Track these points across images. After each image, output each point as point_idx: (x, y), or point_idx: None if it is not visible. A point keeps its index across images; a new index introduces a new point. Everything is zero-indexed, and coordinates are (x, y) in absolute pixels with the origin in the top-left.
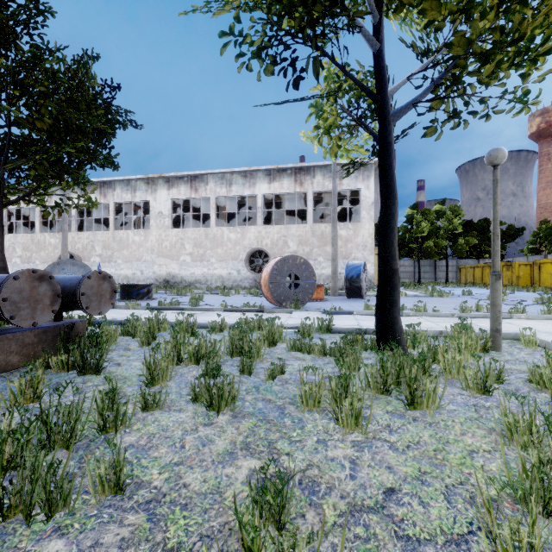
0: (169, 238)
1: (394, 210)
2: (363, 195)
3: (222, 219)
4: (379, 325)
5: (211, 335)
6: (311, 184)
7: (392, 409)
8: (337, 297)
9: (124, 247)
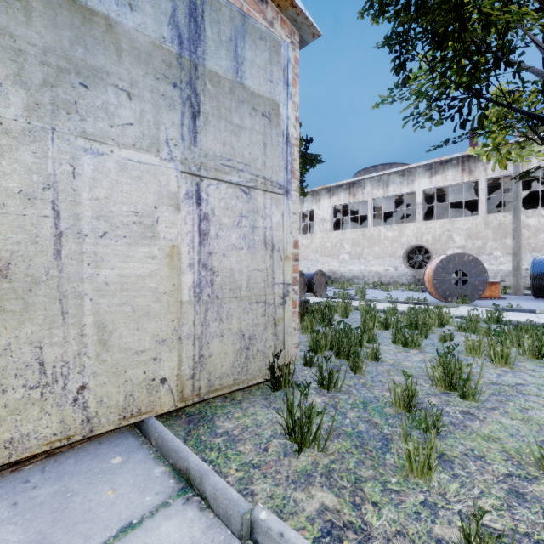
0: (330, 240)
1: None
2: None
3: (378, 218)
4: None
5: None
6: (484, 170)
7: (542, 365)
8: (520, 297)
9: None
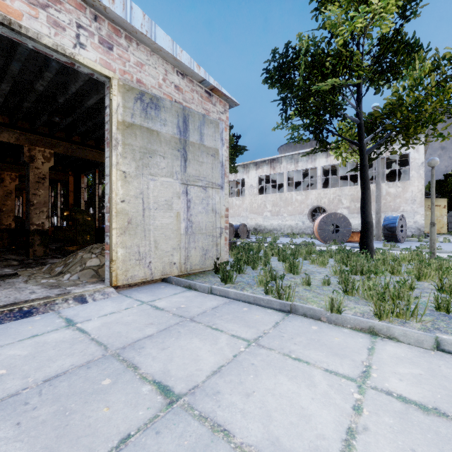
0: (256, 201)
1: (367, 195)
2: (412, 157)
3: (292, 186)
4: (360, 247)
5: None
6: None
7: None
8: (378, 241)
9: (230, 208)
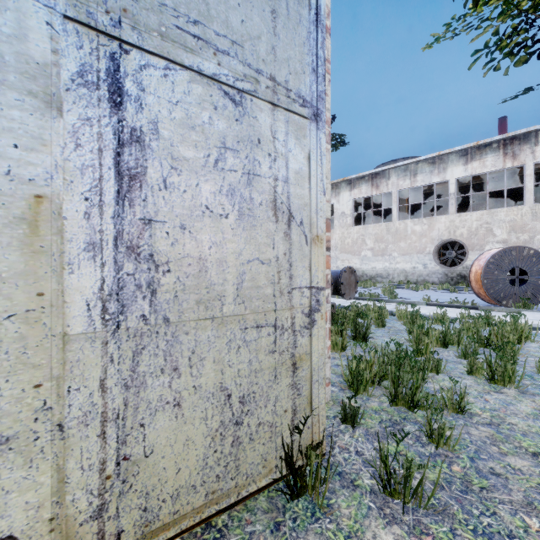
0: (351, 235)
1: None
2: None
3: (404, 212)
4: None
5: (434, 326)
6: (531, 153)
7: None
8: None
9: None
